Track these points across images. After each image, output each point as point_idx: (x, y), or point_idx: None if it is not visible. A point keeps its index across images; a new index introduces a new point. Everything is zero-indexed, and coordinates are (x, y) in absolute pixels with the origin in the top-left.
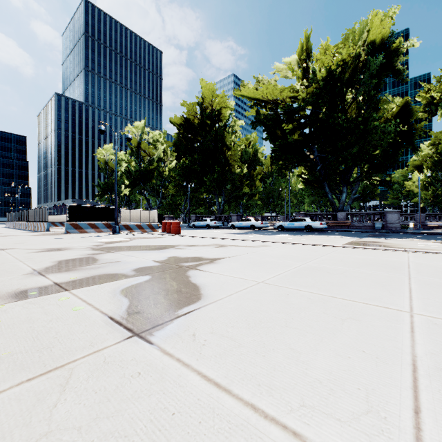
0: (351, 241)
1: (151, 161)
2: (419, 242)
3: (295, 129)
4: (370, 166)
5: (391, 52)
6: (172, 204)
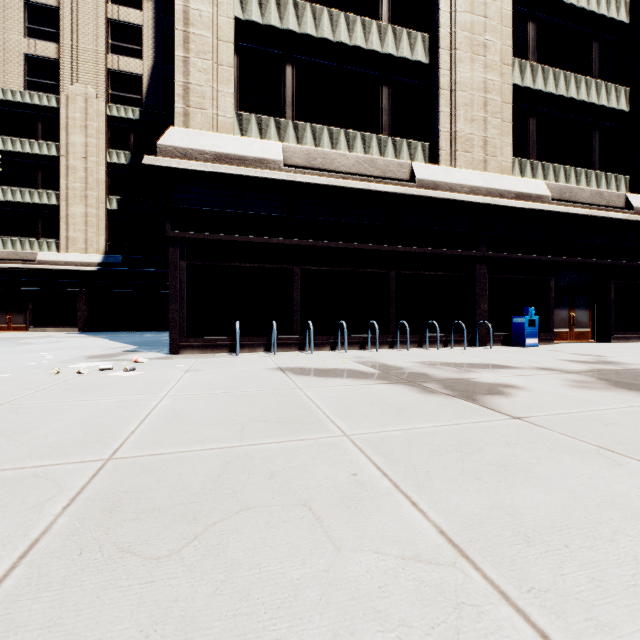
0: None
1: None
2: None
3: None
4: None
5: None
6: None
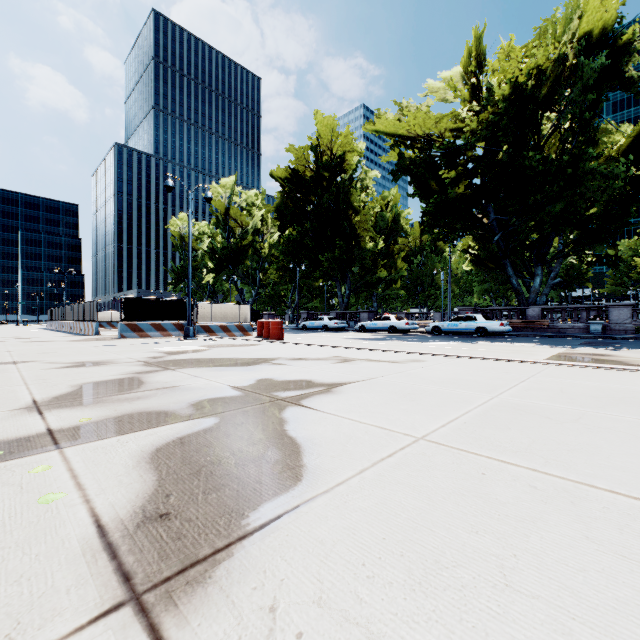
0: (558, 353)
1: (244, 235)
2: None
3: (459, 178)
4: (581, 234)
5: (618, 48)
6: (274, 295)
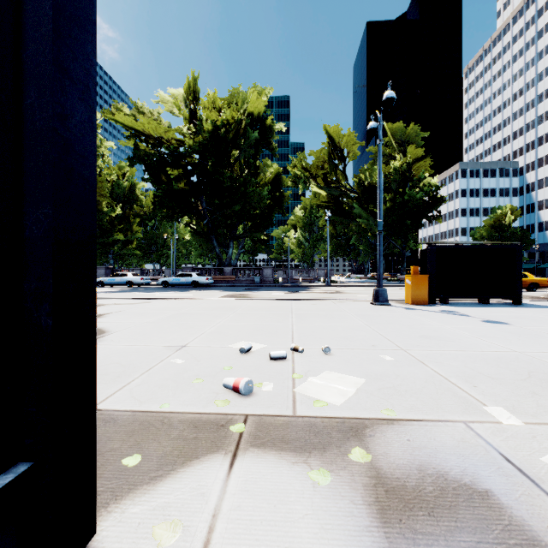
0: (227, 294)
1: None
2: (274, 293)
3: (181, 178)
4: (252, 225)
5: (266, 127)
6: None
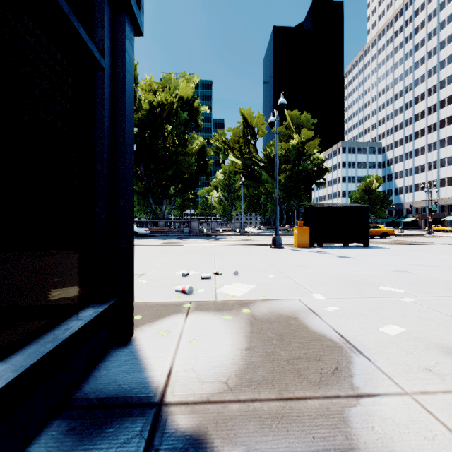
0: (163, 242)
1: None
2: (200, 241)
3: None
4: (182, 186)
5: (193, 109)
6: None
